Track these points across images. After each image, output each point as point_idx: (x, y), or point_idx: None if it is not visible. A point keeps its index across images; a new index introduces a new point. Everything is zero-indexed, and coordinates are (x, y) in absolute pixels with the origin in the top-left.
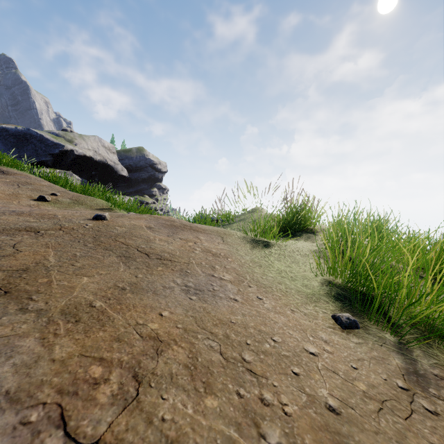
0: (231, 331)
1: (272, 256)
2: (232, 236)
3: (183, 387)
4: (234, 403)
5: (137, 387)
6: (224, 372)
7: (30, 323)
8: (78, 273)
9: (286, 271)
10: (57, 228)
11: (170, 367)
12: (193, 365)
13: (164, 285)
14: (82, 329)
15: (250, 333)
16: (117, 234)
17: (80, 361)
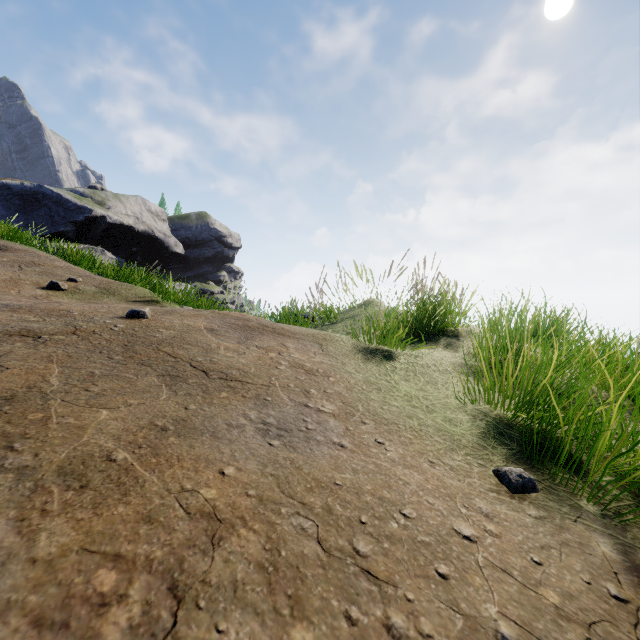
0: (335, 501)
1: (396, 373)
2: (335, 342)
3: (254, 607)
4: (342, 636)
5: (174, 609)
6: (324, 577)
7: (4, 492)
8: (93, 404)
9: (418, 397)
10: (70, 331)
11: (233, 568)
12: (273, 565)
13: (230, 422)
14: (91, 500)
15: (365, 503)
16: (161, 341)
17: (79, 562)
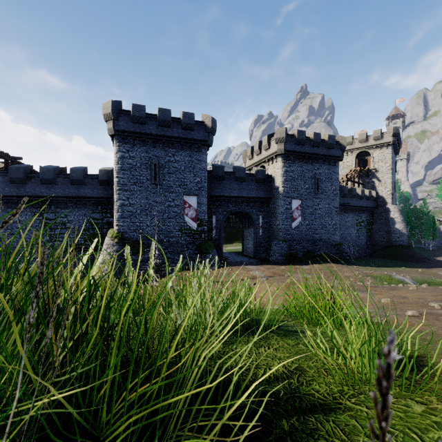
0: None
1: None
2: None
3: None
4: None
5: None
6: None
7: None
8: None
9: None
10: None
11: None
12: None
13: None
14: None
15: None
16: None
17: None
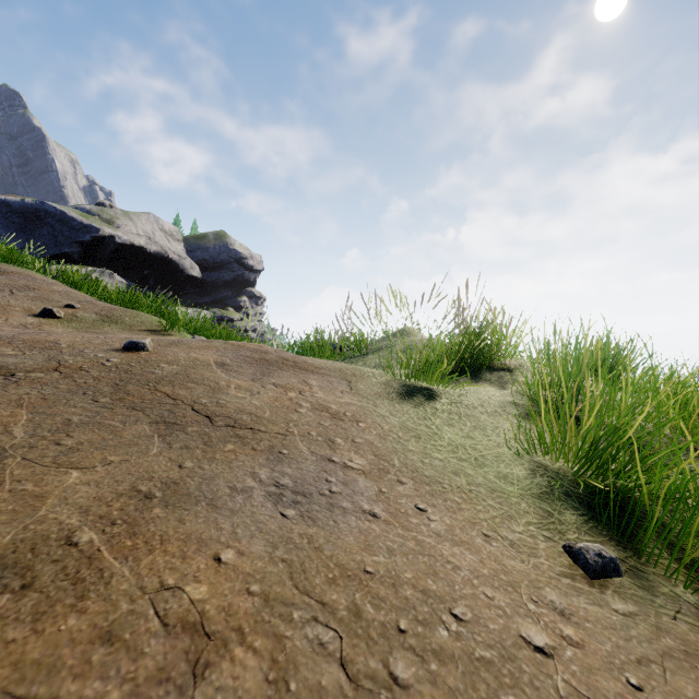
0: (365, 598)
1: (437, 416)
2: (366, 378)
3: None
4: None
5: None
6: None
7: None
8: (62, 462)
9: (465, 447)
10: (51, 367)
11: None
12: None
13: (234, 484)
14: (31, 609)
15: (404, 599)
16: (160, 378)
17: None
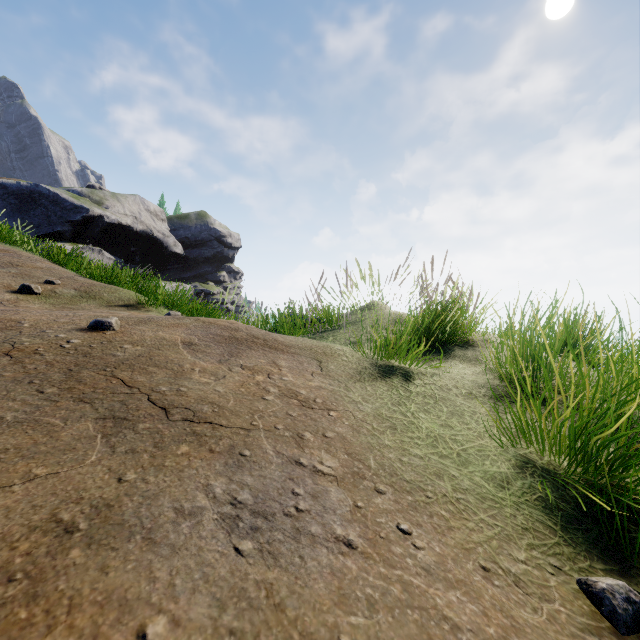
0: None
1: (412, 401)
2: (336, 357)
3: None
4: None
5: None
6: None
7: None
8: None
9: (445, 439)
10: (3, 351)
11: None
12: None
13: (181, 504)
14: None
15: None
16: (120, 362)
17: None
